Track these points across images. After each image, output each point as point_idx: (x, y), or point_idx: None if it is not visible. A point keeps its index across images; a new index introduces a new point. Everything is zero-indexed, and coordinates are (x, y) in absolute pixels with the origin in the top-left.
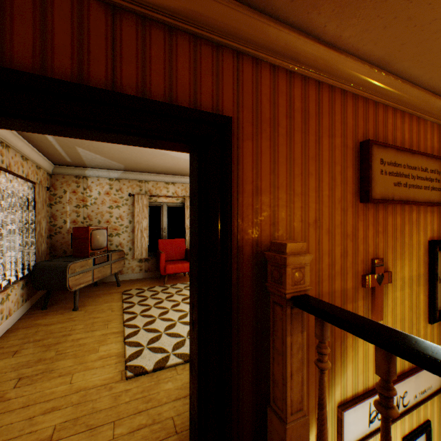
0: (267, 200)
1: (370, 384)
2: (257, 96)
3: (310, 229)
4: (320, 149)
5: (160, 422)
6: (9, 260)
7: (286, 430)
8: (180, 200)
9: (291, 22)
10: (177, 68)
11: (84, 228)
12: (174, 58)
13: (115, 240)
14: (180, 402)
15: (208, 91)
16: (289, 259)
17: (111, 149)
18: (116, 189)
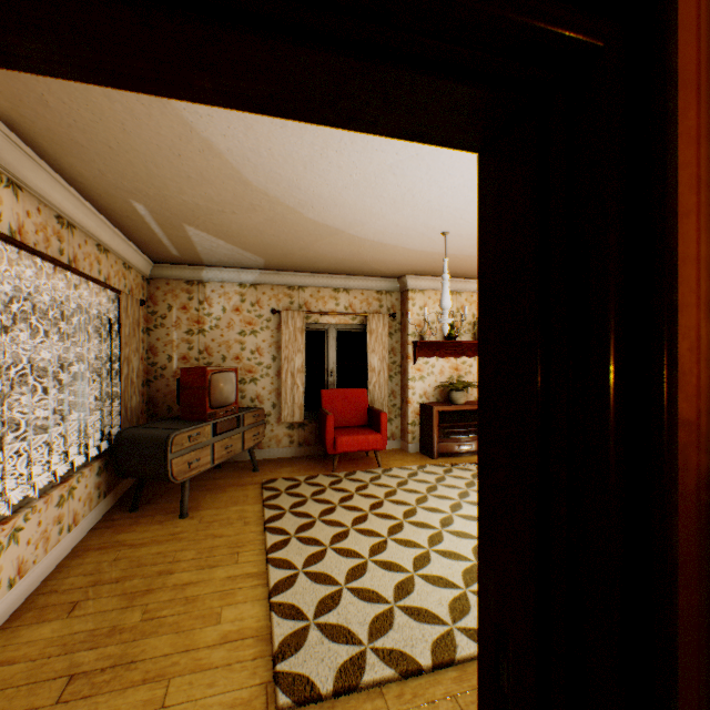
0: None
1: None
2: None
3: None
4: None
5: None
6: (77, 424)
7: None
8: (357, 319)
9: None
10: None
11: (198, 370)
12: None
13: (249, 389)
14: None
15: None
16: None
17: (244, 227)
18: (250, 302)
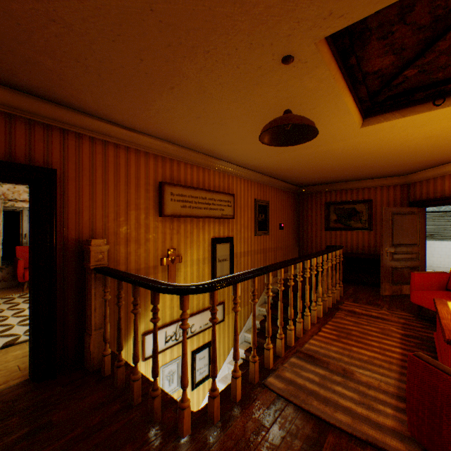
0: (88, 215)
1: (168, 321)
2: (80, 155)
3: (122, 232)
4: (130, 186)
5: (6, 369)
6: None
7: (91, 338)
8: None
9: (101, 117)
10: (16, 138)
11: None
12: (14, 132)
13: None
14: (27, 357)
15: (41, 151)
16: (93, 248)
17: None
18: None
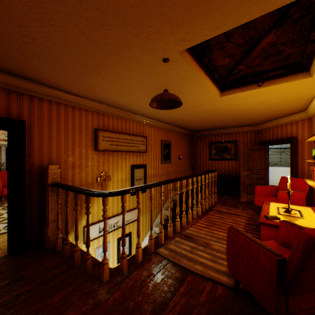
0: (47, 150)
1: (101, 218)
2: (42, 111)
3: (69, 161)
4: (75, 131)
5: None
6: None
7: (49, 228)
8: None
9: (55, 87)
10: None
11: None
12: None
13: None
14: (6, 242)
15: (16, 109)
16: (50, 171)
17: None
18: None
